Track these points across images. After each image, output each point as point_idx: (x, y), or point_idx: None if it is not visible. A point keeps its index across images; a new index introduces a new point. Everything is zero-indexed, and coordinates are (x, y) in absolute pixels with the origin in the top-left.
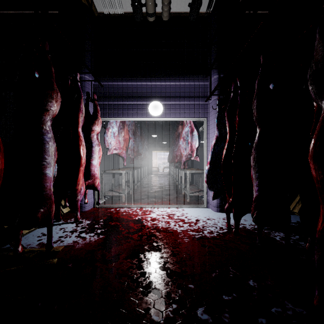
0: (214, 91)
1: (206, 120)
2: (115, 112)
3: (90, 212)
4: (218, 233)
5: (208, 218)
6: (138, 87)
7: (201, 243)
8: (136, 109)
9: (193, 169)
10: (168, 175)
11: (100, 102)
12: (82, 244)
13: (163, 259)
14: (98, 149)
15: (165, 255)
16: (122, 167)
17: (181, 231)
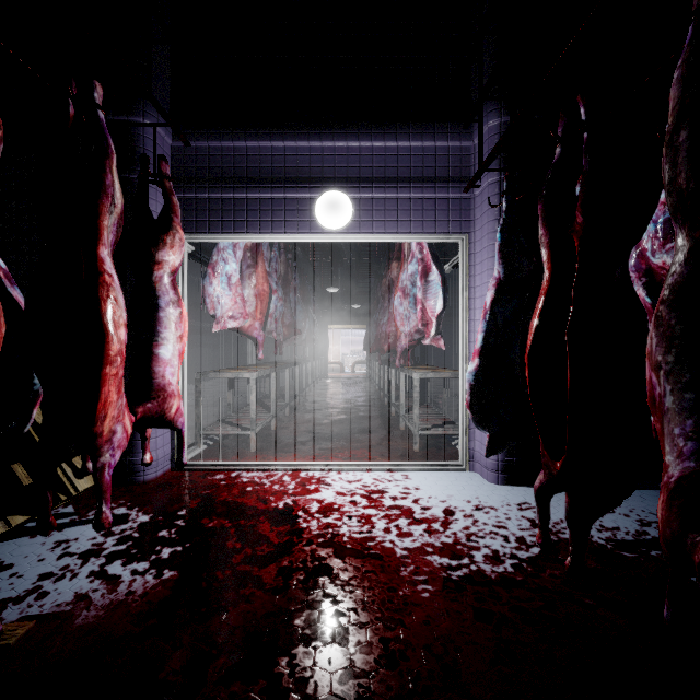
0: (490, 163)
1: (465, 241)
2: (227, 220)
3: (160, 484)
4: (518, 562)
5: (477, 506)
6: (288, 154)
7: (472, 603)
8: (282, 212)
9: (429, 369)
10: (364, 381)
11: (190, 194)
12: (101, 607)
13: (355, 685)
14: (173, 313)
15: (362, 664)
16: (255, 362)
17: (408, 553)
